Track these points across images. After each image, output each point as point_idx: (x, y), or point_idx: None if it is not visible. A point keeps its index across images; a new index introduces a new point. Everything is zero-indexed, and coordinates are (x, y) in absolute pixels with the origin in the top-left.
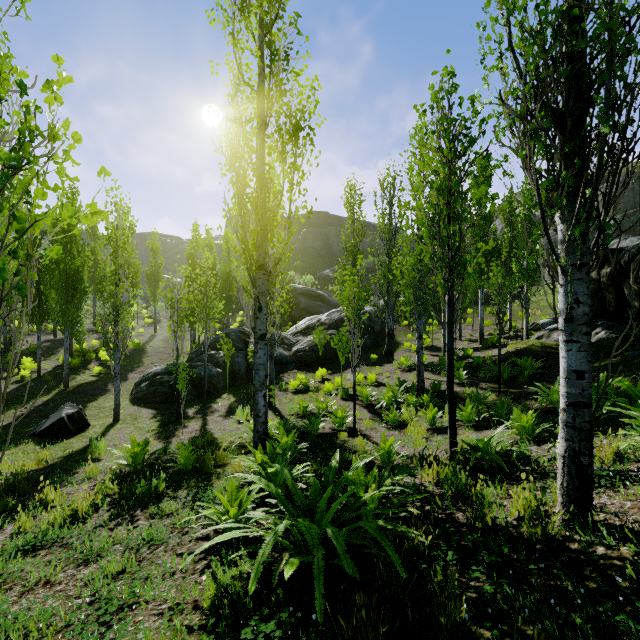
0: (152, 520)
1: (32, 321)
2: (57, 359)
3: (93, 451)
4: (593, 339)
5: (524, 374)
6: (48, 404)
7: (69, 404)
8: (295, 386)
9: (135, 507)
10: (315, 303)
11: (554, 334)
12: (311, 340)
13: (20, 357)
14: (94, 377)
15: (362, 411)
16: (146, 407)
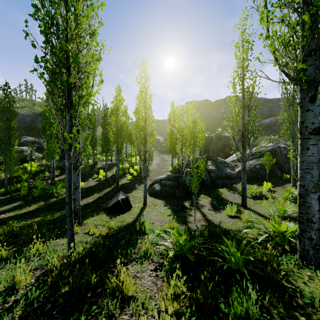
0: None
1: (103, 151)
2: (113, 171)
3: (141, 227)
4: None
5: None
6: (110, 192)
7: (121, 193)
8: (252, 193)
9: None
10: None
11: None
12: (249, 164)
13: (99, 170)
14: (128, 181)
15: None
16: (158, 198)
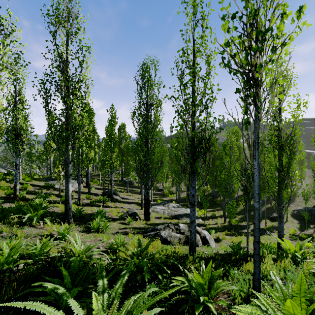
0: (295, 241)
1: None
2: None
3: None
4: None
5: None
6: (267, 209)
7: (275, 213)
8: None
9: (292, 239)
10: None
11: None
12: None
13: None
14: None
15: None
16: (295, 219)
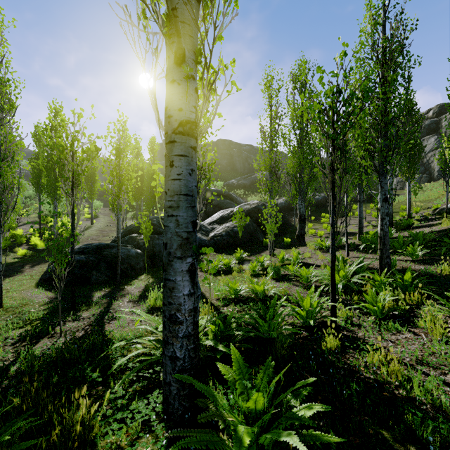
0: None
1: None
2: None
3: None
4: None
5: None
6: None
7: None
8: (216, 266)
9: None
10: (226, 201)
11: None
12: (226, 226)
13: None
14: (16, 259)
15: None
16: (48, 289)
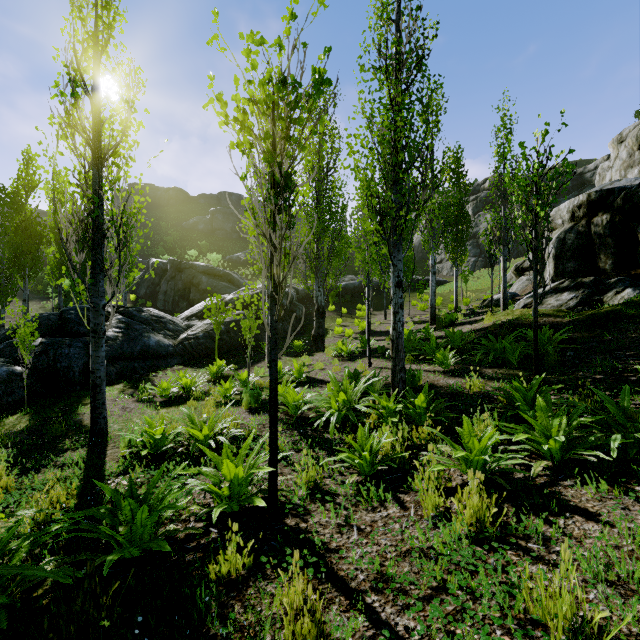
0: None
1: None
2: None
3: None
4: (614, 300)
5: (545, 352)
6: None
7: None
8: (167, 391)
9: None
10: (221, 283)
11: (549, 299)
12: (209, 323)
13: None
14: None
15: (288, 436)
16: None
